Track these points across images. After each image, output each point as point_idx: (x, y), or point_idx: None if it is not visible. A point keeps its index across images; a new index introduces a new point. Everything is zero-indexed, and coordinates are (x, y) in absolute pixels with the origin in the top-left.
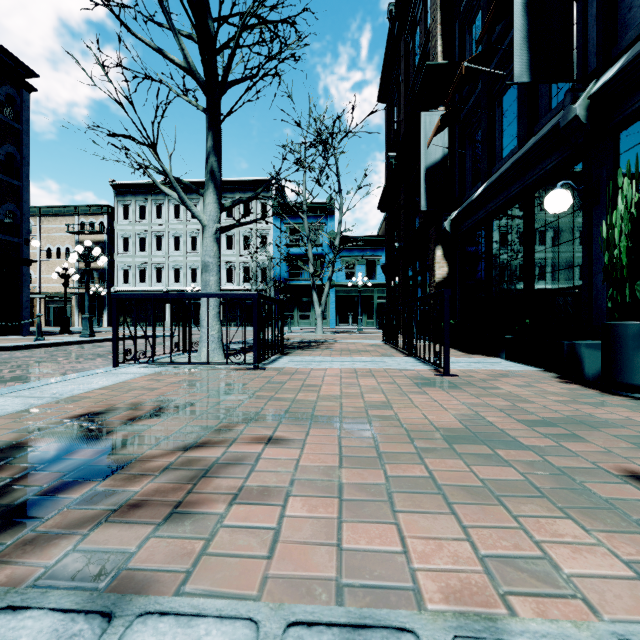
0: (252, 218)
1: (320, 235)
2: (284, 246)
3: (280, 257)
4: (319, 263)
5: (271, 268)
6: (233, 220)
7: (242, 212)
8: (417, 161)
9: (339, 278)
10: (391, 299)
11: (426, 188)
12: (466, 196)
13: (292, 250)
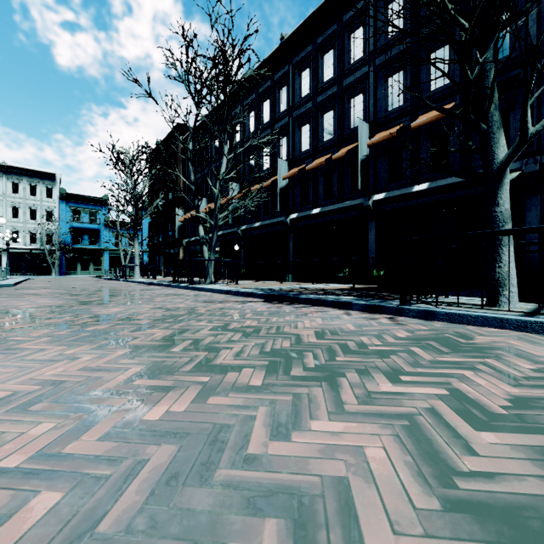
0: (39, 197)
1: (97, 217)
2: (71, 222)
3: (65, 228)
4: (96, 235)
5: (56, 235)
6: (19, 196)
7: (29, 191)
8: (171, 212)
9: (111, 245)
10: (153, 261)
11: (178, 231)
12: (189, 236)
13: (75, 224)
